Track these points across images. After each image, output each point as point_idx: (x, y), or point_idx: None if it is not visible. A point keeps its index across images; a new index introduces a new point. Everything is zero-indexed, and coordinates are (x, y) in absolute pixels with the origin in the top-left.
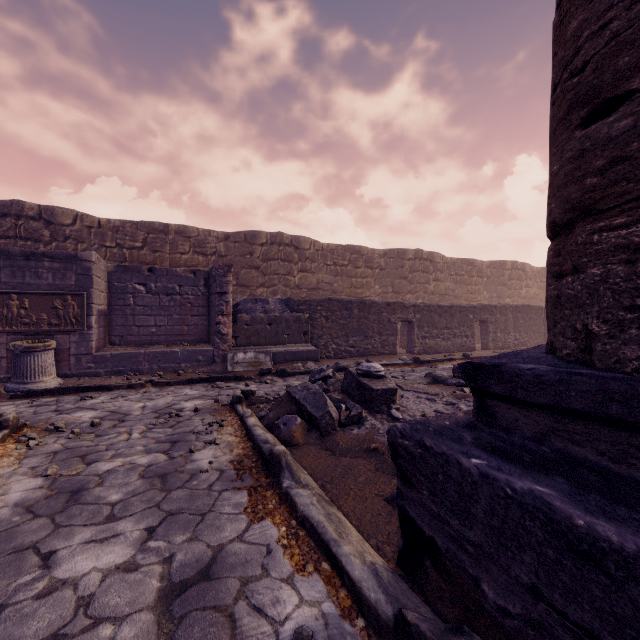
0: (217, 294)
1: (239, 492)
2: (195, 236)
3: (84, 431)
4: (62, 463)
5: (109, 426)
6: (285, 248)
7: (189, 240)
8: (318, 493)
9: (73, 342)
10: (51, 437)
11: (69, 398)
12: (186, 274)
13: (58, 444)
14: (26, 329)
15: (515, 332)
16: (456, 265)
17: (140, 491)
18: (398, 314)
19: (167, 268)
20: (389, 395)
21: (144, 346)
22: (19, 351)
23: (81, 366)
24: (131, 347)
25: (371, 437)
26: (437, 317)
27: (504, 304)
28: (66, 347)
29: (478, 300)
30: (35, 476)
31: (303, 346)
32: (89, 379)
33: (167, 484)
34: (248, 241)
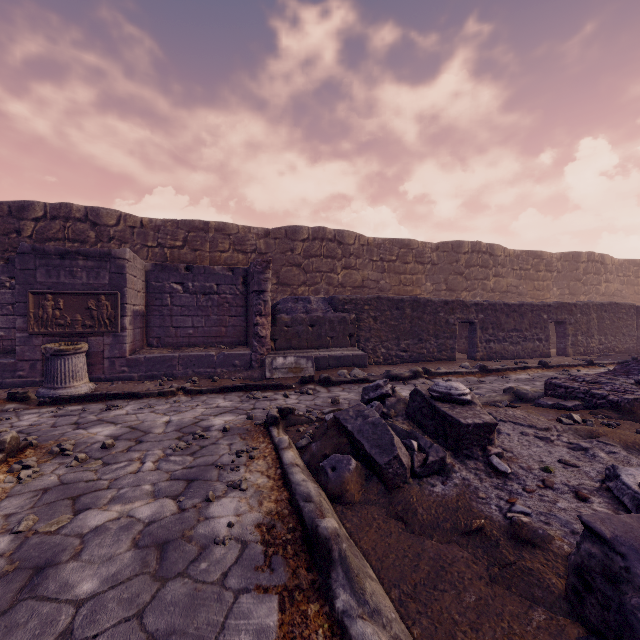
0: (255, 293)
1: (265, 598)
2: (235, 233)
3: (92, 455)
4: (46, 509)
5: (123, 449)
6: (328, 244)
7: (229, 238)
8: (400, 638)
9: (107, 344)
10: (52, 463)
11: (95, 407)
12: (224, 272)
13: (55, 475)
14: (61, 331)
15: (600, 335)
16: (520, 258)
17: (124, 577)
18: (457, 314)
19: (204, 266)
20: (484, 432)
21: (181, 348)
22: (50, 354)
23: (115, 370)
24: (168, 349)
25: (467, 504)
26: (504, 317)
27: (586, 302)
28: (100, 350)
29: (546, 298)
30: (4, 532)
31: (349, 350)
32: (122, 384)
33: (165, 564)
34: (289, 237)
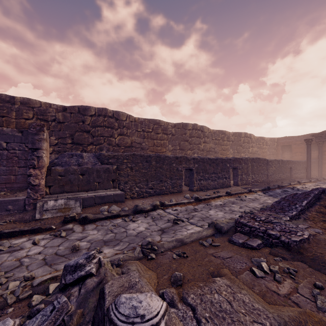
0: (30, 150)
1: None
2: (38, 107)
3: None
4: None
5: None
6: (108, 119)
7: (33, 109)
8: None
9: None
10: None
11: None
12: (13, 133)
13: None
14: None
15: (252, 174)
16: (215, 134)
17: None
18: (183, 164)
19: None
20: None
21: None
22: None
23: None
24: None
25: None
26: (208, 166)
27: (246, 157)
28: None
29: (227, 154)
30: None
31: (111, 191)
32: None
33: None
34: (81, 113)
